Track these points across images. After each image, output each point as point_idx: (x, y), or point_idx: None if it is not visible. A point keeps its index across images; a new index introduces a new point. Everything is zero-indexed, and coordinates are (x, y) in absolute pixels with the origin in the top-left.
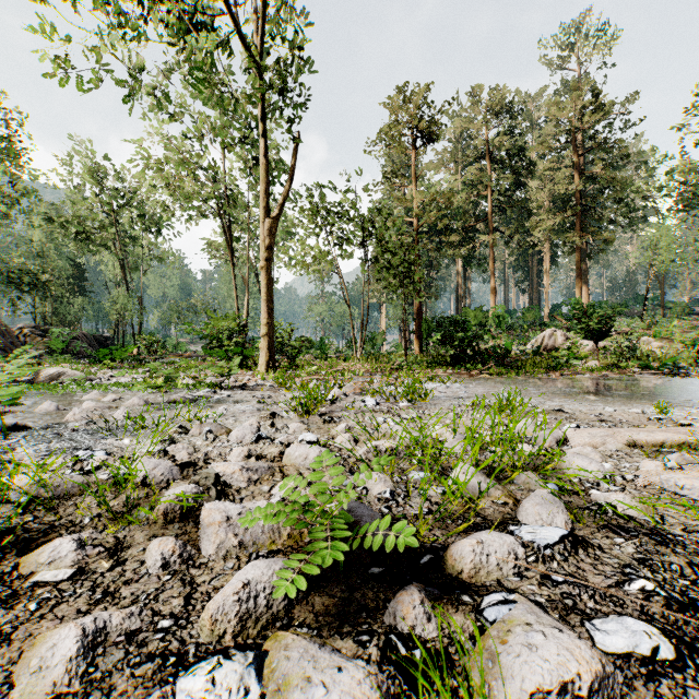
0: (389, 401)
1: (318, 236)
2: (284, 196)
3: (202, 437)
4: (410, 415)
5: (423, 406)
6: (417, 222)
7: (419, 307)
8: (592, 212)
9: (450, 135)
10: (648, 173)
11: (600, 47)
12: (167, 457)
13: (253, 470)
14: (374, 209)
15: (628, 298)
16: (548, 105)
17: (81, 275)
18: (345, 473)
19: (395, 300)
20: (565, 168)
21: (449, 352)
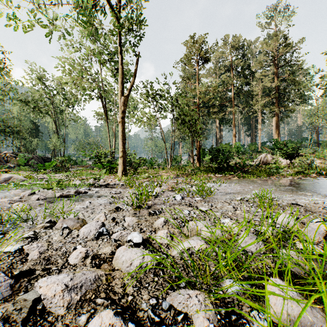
0: (189, 196)
1: (149, 107)
2: (131, 85)
3: (59, 232)
4: (204, 208)
5: (210, 200)
6: (198, 101)
7: (199, 143)
8: (284, 96)
9: (213, 61)
10: (310, 77)
11: (286, 17)
12: (21, 256)
13: (77, 287)
14: (177, 93)
15: (298, 139)
16: (262, 44)
17: (36, 128)
18: (164, 284)
19: (188, 139)
20: (270, 75)
21: (214, 165)
